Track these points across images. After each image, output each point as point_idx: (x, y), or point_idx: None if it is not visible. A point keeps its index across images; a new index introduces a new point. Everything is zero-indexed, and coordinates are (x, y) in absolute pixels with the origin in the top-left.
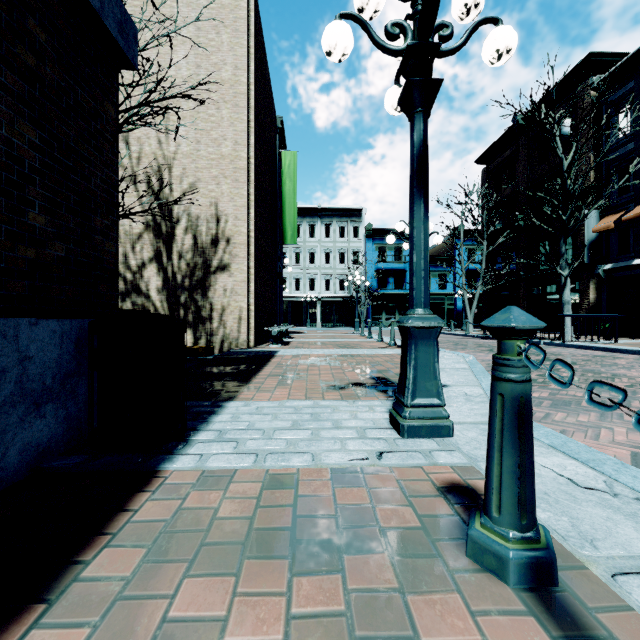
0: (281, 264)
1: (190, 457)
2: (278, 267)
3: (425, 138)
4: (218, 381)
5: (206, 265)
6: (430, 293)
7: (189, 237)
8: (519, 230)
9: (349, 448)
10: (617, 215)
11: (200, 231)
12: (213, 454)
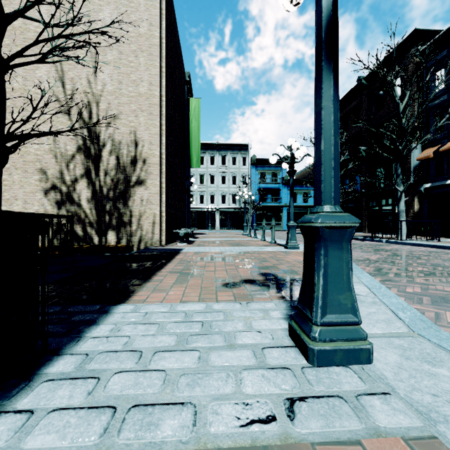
0: (189, 183)
1: (10, 420)
2: (186, 185)
3: (335, 2)
4: (121, 278)
5: (127, 180)
6: (297, 205)
7: (113, 158)
8: (362, 159)
9: (246, 391)
10: (435, 148)
11: (122, 153)
12: (50, 411)
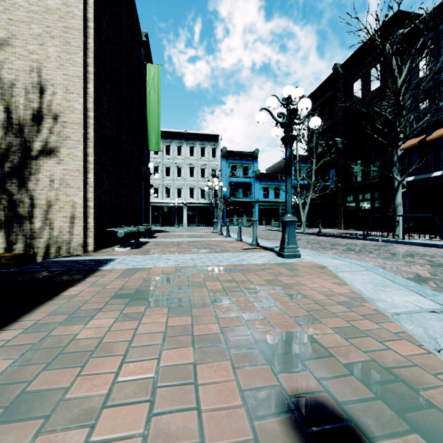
0: (148, 171)
1: None
2: (143, 171)
3: None
4: None
5: (24, 147)
6: (269, 201)
7: None
8: (338, 152)
9: None
10: (420, 137)
11: (15, 103)
12: None
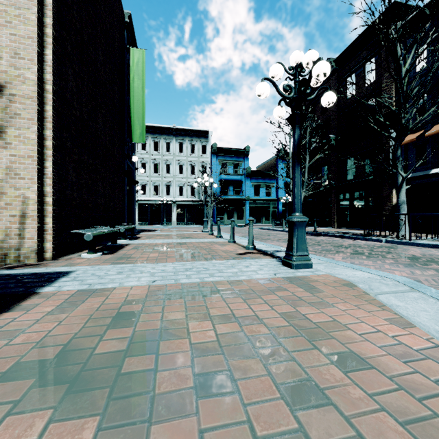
0: (133, 165)
1: None
2: (126, 165)
3: None
4: None
5: None
6: (260, 199)
7: None
8: (331, 149)
9: None
10: (417, 133)
11: None
12: None
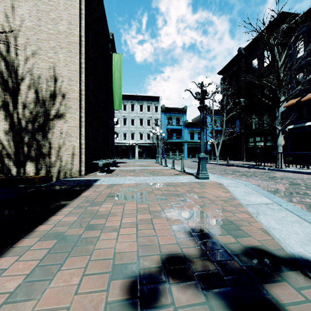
0: (113, 122)
1: None
2: (110, 123)
3: None
4: None
5: (46, 113)
6: (194, 141)
7: (32, 92)
8: (241, 108)
9: None
10: (297, 99)
11: (41, 87)
12: None
